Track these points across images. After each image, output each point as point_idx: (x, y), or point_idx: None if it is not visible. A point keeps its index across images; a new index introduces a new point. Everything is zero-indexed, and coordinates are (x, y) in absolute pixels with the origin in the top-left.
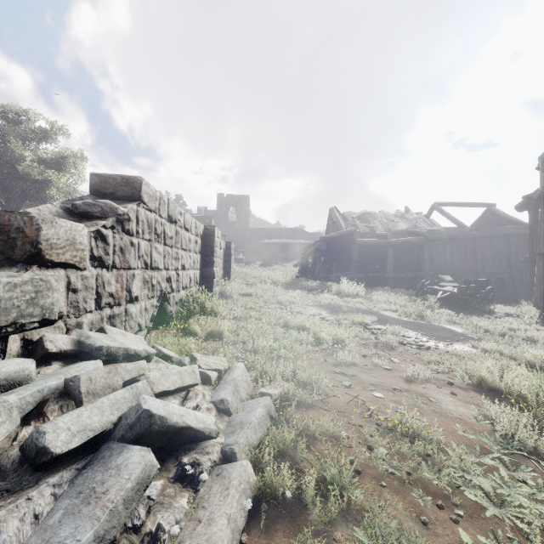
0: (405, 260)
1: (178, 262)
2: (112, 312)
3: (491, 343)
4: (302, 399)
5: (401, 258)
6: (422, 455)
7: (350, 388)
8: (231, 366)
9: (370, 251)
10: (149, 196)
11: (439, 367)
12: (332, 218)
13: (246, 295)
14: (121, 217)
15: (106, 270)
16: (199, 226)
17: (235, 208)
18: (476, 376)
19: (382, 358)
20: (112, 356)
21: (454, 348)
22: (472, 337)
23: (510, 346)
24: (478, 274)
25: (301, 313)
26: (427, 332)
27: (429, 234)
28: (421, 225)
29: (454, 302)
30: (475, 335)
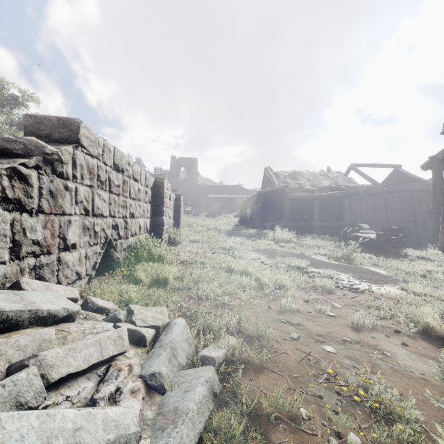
0: (328, 211)
1: (127, 210)
2: (38, 262)
3: (418, 286)
4: (249, 360)
5: (325, 210)
6: (402, 442)
7: (299, 340)
8: (170, 322)
9: (299, 203)
10: (89, 141)
11: (379, 312)
12: (267, 176)
13: (193, 241)
14: (48, 156)
15: (28, 215)
16: (149, 178)
17: (186, 168)
18: (421, 323)
19: (324, 303)
20: (10, 322)
21: (386, 290)
22: (396, 278)
23: (435, 288)
24: (389, 223)
25: (242, 257)
26: (356, 275)
27: (349, 189)
28: (341, 182)
29: (372, 246)
30: (400, 277)
